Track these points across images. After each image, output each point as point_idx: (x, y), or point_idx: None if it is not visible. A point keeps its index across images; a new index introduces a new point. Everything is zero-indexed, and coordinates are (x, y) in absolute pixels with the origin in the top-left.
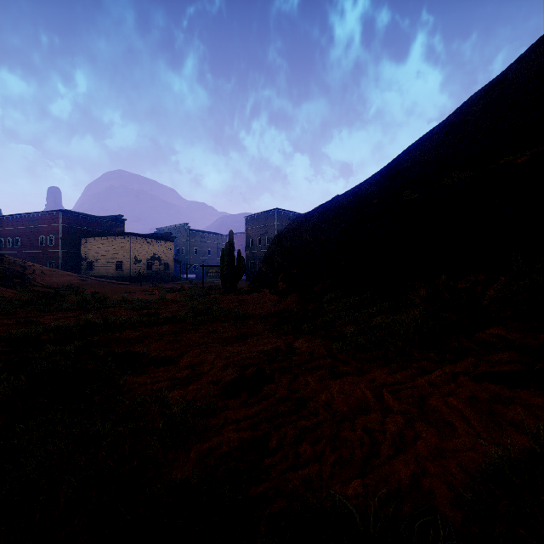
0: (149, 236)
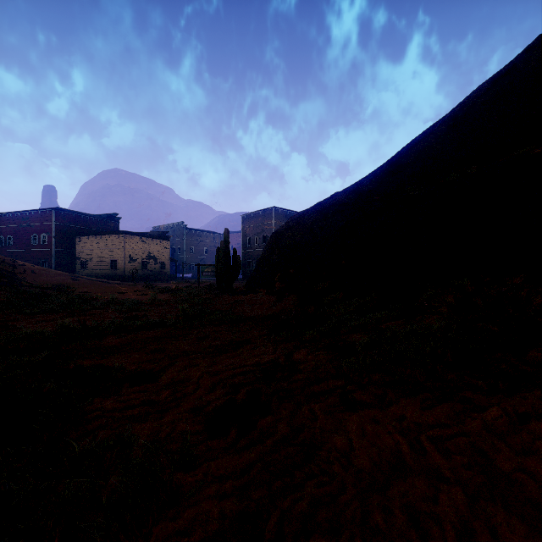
0: (144, 235)
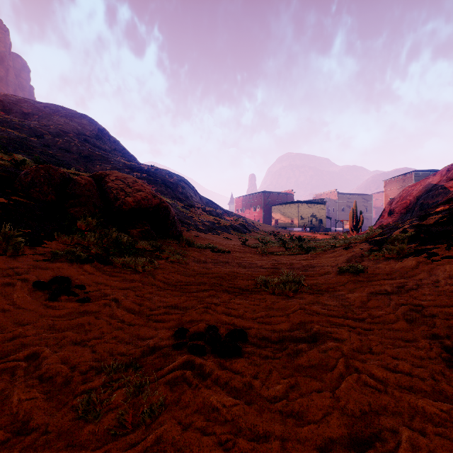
0: (309, 202)
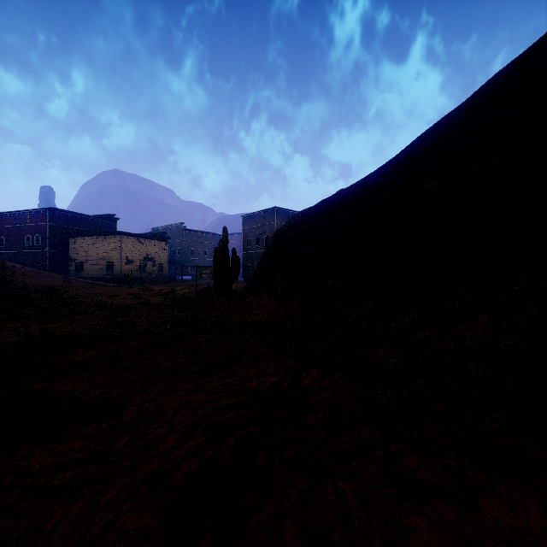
0: (141, 236)
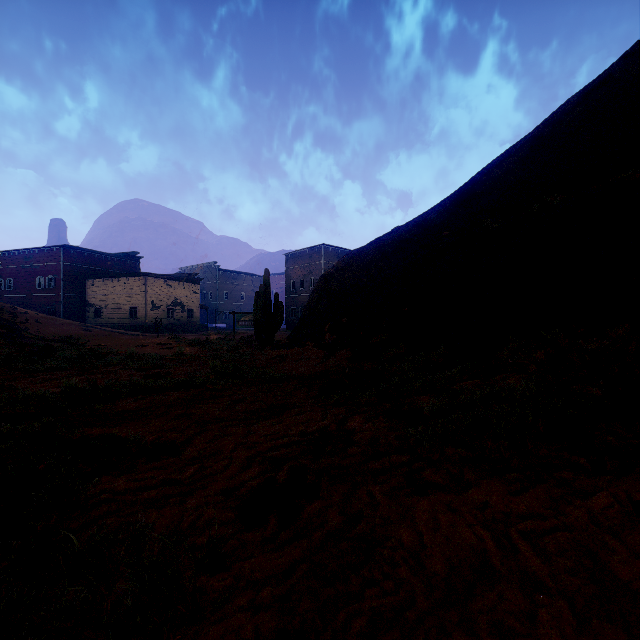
0: (169, 277)
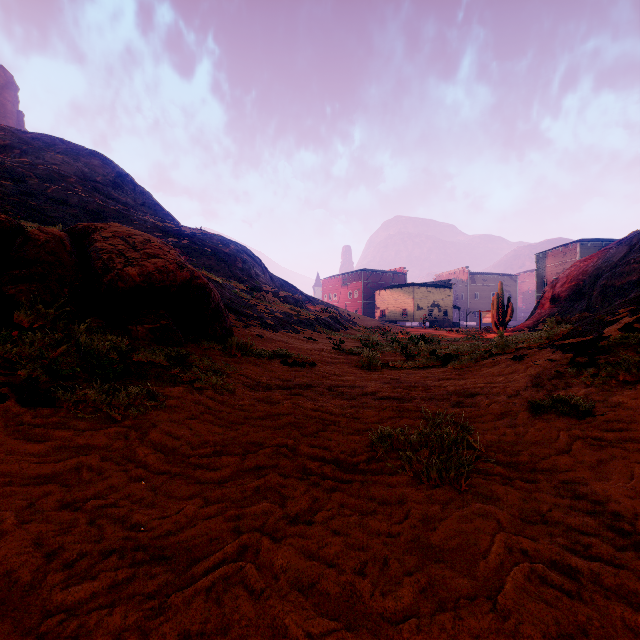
0: (429, 285)
